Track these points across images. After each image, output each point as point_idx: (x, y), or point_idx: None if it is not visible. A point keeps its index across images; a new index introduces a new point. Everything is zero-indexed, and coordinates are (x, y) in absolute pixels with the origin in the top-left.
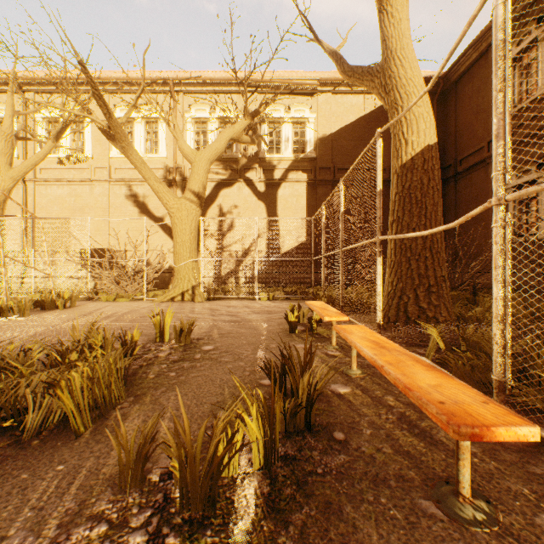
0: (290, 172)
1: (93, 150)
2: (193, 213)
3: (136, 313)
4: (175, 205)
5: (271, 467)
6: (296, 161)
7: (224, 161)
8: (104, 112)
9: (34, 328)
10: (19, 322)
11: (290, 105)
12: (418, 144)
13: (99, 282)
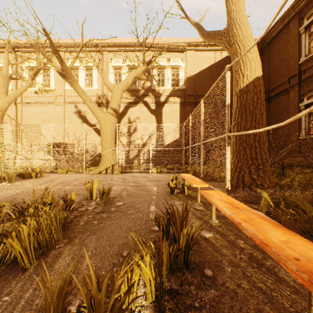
0: (170, 97)
1: (55, 85)
2: (112, 121)
3: (78, 180)
4: (102, 116)
5: (160, 300)
6: (173, 91)
7: (131, 91)
8: (59, 61)
9: (15, 190)
10: (8, 186)
11: (170, 58)
12: (251, 76)
13: (57, 162)
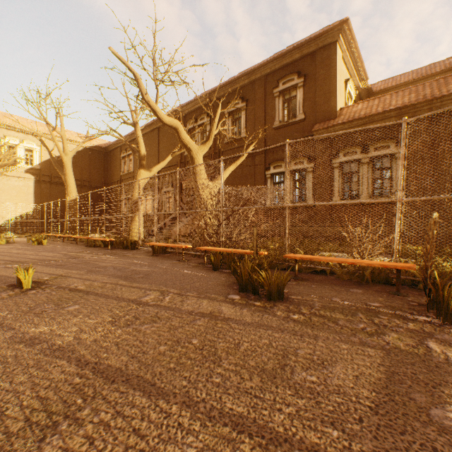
0: (23, 173)
1: None
2: None
3: None
4: None
5: None
6: (27, 168)
7: None
8: None
9: None
10: None
11: (24, 140)
12: (72, 198)
13: None
